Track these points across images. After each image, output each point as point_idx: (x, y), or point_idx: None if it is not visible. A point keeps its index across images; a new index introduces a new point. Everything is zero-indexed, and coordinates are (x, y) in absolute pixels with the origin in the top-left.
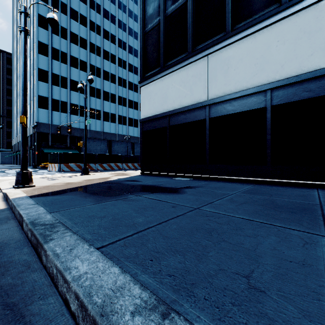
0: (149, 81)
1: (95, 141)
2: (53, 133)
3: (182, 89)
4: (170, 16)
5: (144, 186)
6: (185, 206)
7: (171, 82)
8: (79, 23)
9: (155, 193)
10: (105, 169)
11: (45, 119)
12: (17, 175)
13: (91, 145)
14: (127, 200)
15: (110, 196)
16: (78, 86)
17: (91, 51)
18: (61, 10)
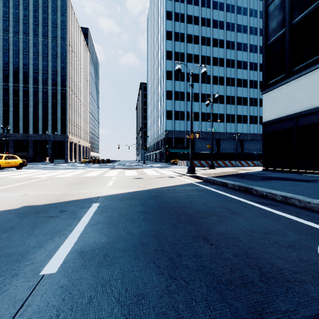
0: (272, 88)
1: (205, 141)
2: (175, 137)
3: (312, 91)
4: (297, 25)
5: (276, 177)
6: (318, 187)
7: (298, 86)
8: (193, 43)
9: (289, 181)
10: (219, 165)
11: (170, 127)
12: (189, 167)
13: (202, 144)
14: (271, 182)
15: (257, 180)
16: (206, 103)
17: (202, 63)
18: (180, 40)
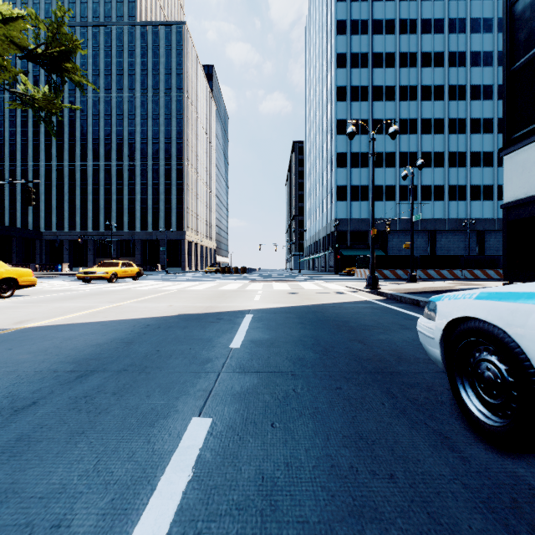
0: (519, 146)
1: (408, 235)
2: (352, 230)
3: None
4: None
5: None
6: None
7: None
8: (384, 67)
9: None
10: (431, 277)
11: (344, 213)
12: (368, 279)
13: (401, 241)
14: None
15: None
16: (402, 174)
17: (401, 98)
18: (361, 65)
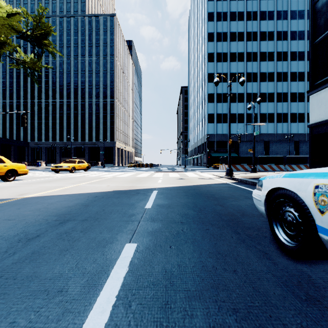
0: (319, 89)
1: (251, 143)
2: (217, 140)
3: None
4: None
5: None
6: None
7: None
8: (237, 41)
9: None
10: (265, 170)
11: (212, 130)
12: (227, 170)
13: (248, 148)
14: None
15: None
16: (248, 107)
17: (248, 60)
18: (223, 39)
